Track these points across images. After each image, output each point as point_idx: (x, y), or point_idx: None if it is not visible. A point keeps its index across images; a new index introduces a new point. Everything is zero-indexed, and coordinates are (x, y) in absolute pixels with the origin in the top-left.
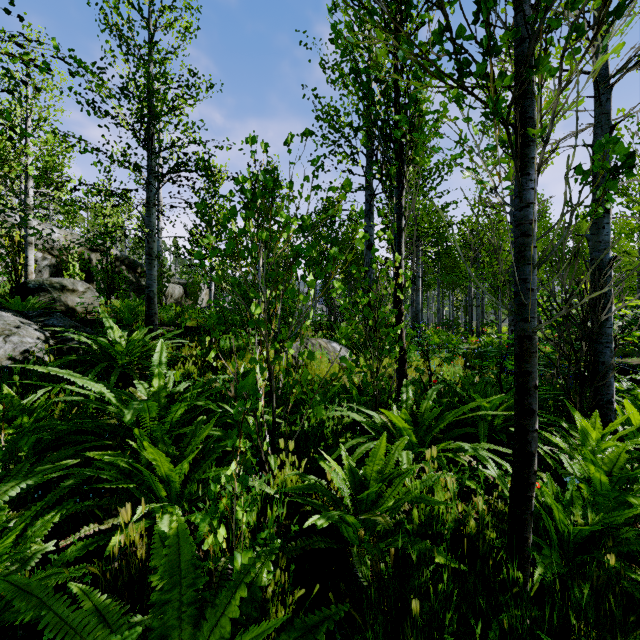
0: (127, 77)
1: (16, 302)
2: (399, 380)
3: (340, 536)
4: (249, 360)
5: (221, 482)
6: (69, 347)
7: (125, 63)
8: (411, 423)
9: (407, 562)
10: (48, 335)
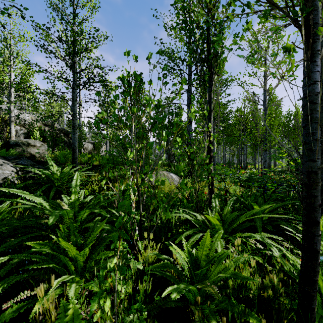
0: (61, 31)
1: (2, 152)
2: (210, 194)
3: (182, 294)
4: (126, 185)
5: (107, 268)
6: (29, 176)
7: (60, 24)
8: (220, 221)
9: (226, 314)
10: (18, 169)
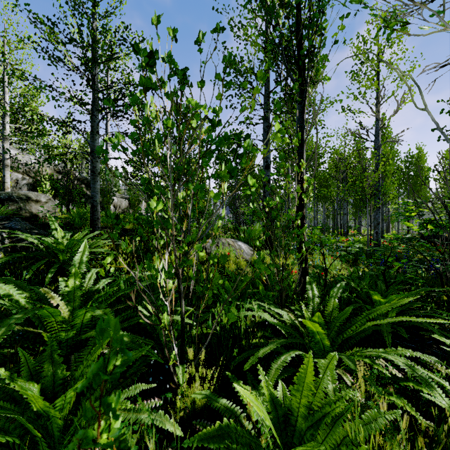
0: (71, 24)
1: None
2: (301, 276)
3: None
4: (147, 267)
5: None
6: (22, 245)
7: (72, 17)
8: (324, 325)
9: None
10: (5, 236)
